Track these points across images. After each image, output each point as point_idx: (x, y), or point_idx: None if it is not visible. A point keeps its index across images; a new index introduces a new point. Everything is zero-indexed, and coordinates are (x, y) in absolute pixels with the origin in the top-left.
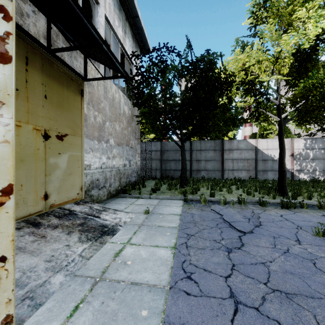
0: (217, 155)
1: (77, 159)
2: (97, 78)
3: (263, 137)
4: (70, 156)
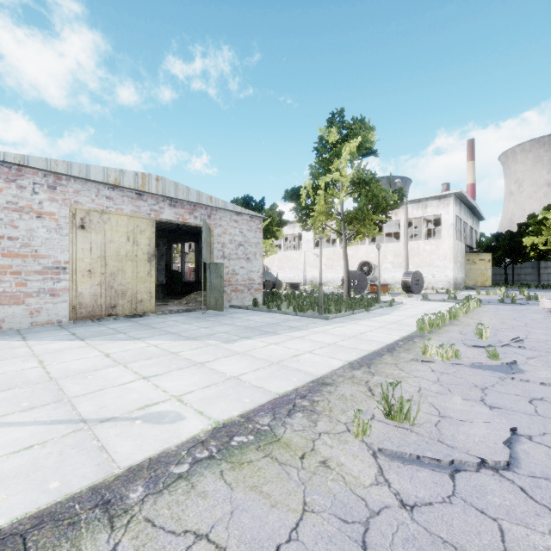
0: (534, 271)
1: None
2: None
3: None
4: None
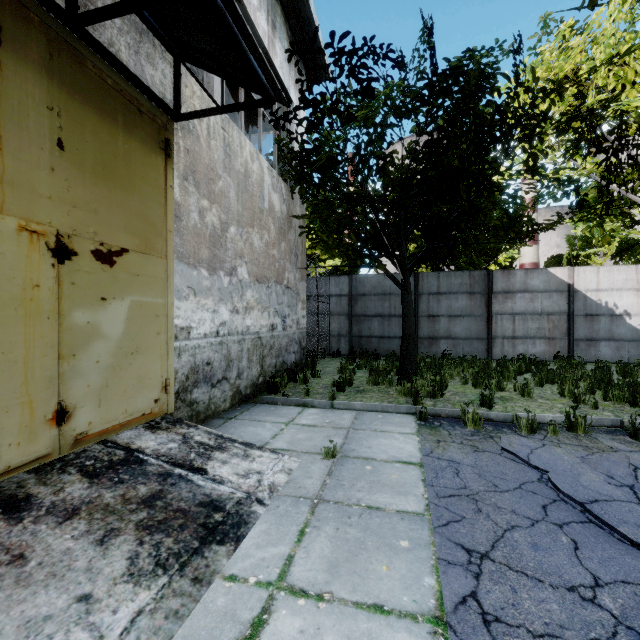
0: (476, 303)
1: (154, 314)
2: (204, 110)
3: (579, 264)
4: (136, 305)
